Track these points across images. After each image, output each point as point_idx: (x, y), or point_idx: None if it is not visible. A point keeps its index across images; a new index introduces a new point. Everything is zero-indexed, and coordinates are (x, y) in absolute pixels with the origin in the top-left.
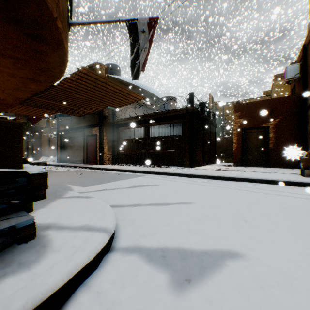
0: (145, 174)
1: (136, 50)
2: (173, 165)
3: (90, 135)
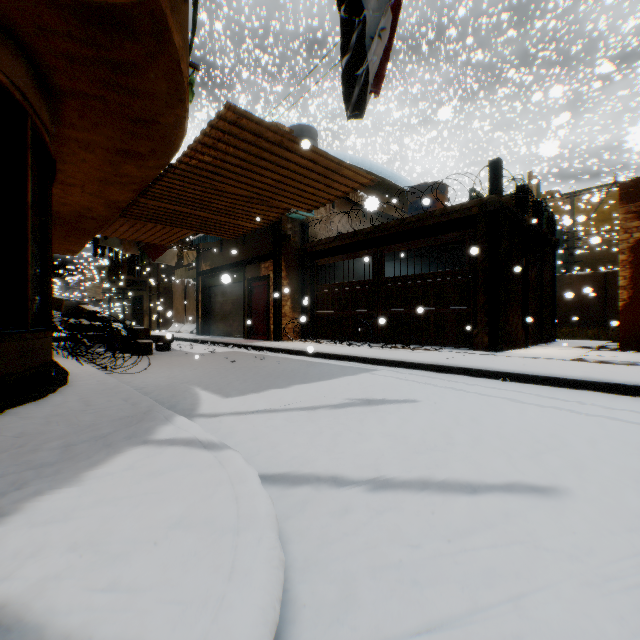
0: (376, 367)
1: (355, 38)
2: (444, 345)
3: (256, 279)
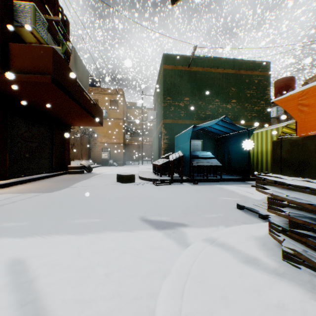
0: None
1: None
2: None
3: None
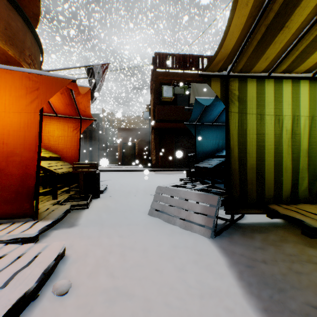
0: None
1: None
2: None
3: None
